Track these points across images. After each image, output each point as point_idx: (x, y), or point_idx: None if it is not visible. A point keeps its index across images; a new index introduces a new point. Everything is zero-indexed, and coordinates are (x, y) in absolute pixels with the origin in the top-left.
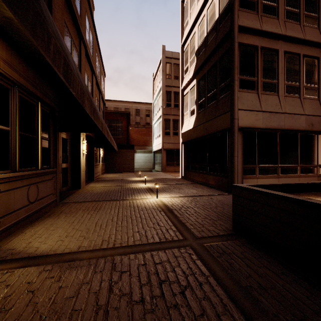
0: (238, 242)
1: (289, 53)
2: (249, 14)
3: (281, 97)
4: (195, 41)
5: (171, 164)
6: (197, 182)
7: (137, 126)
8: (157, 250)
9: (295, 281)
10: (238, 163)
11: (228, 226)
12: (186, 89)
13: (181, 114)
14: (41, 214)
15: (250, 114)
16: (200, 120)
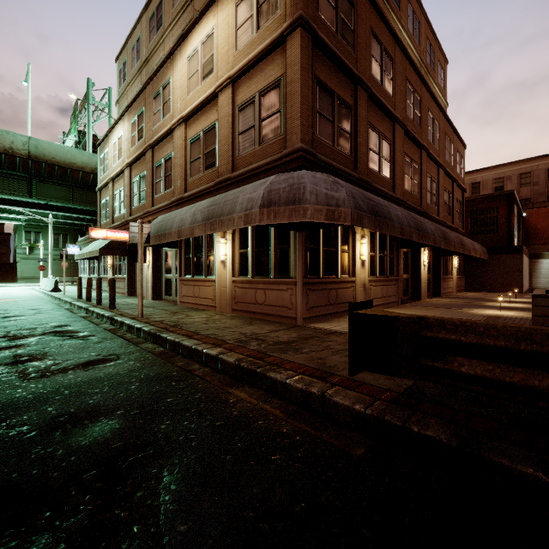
0: None
1: None
2: None
3: None
4: None
5: None
6: None
7: None
8: None
9: None
10: None
11: None
12: None
13: None
14: (388, 307)
15: None
16: None
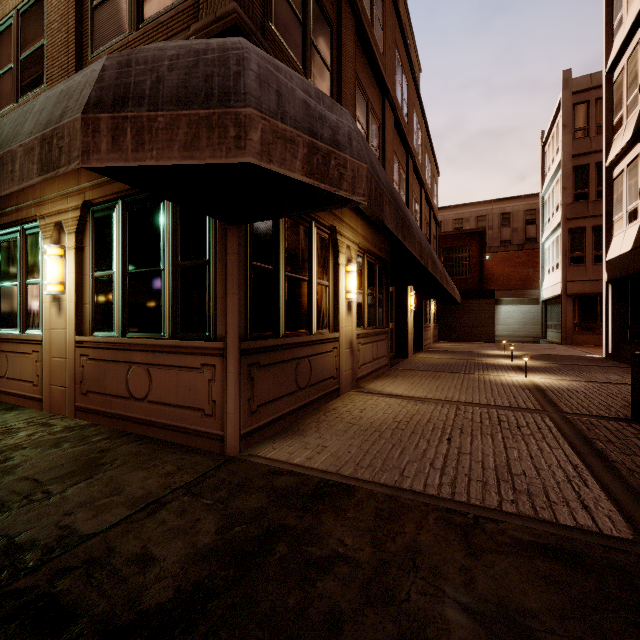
0: (625, 424)
1: None
2: None
3: None
4: (638, 61)
5: (589, 329)
6: None
7: (504, 249)
8: (504, 409)
9: None
10: None
11: (630, 414)
12: (618, 164)
13: (604, 220)
14: (379, 374)
15: None
16: None
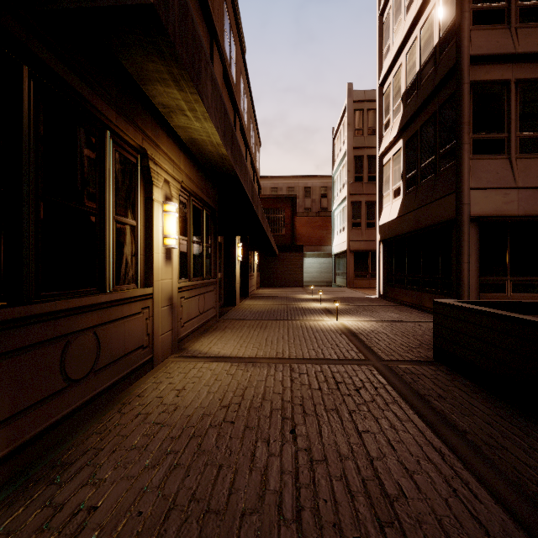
0: (435, 368)
1: None
2: (491, 32)
3: None
4: (401, 78)
5: (363, 276)
6: (404, 304)
7: (307, 215)
8: (335, 364)
9: (485, 398)
10: (470, 274)
11: (430, 354)
12: (387, 154)
13: (378, 195)
14: (206, 328)
15: (492, 195)
16: (409, 205)
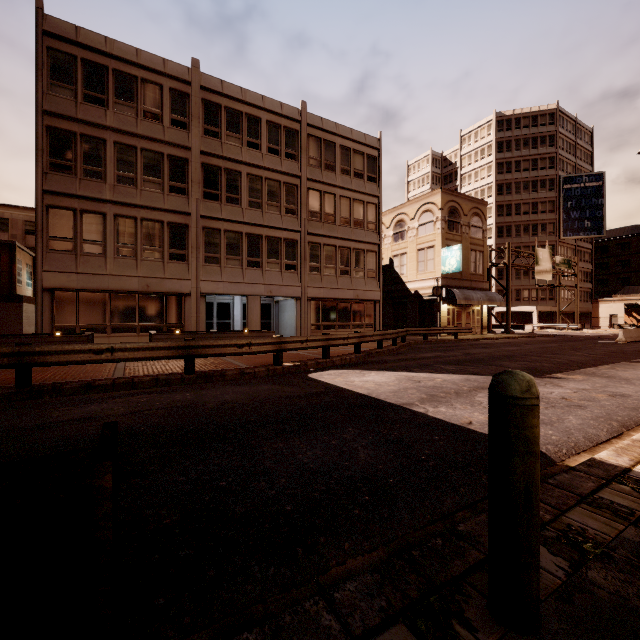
0: None
1: (122, 216)
2: (63, 178)
3: (109, 258)
4: None
5: None
6: None
7: None
8: None
9: None
10: (45, 323)
11: None
12: None
13: None
14: None
15: (59, 276)
16: None
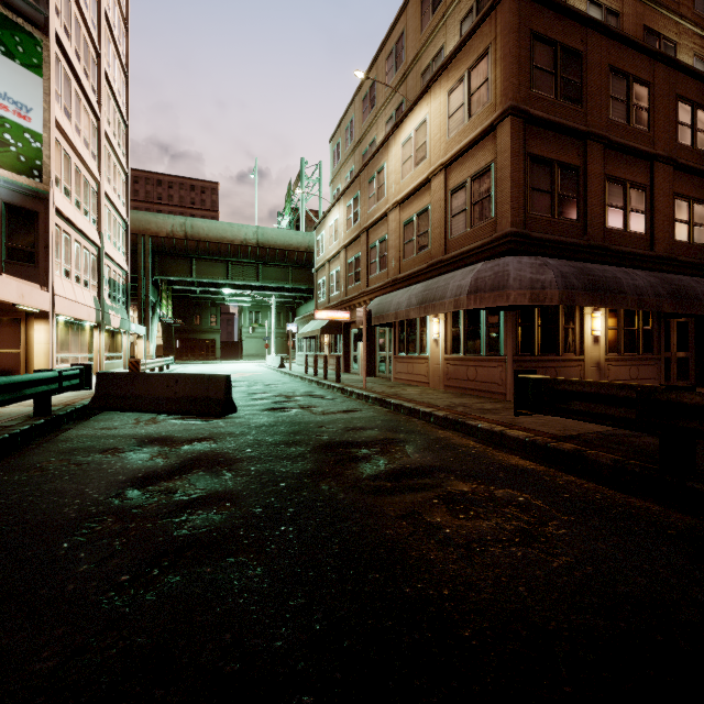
0: None
1: None
2: None
3: None
4: None
5: None
6: None
7: None
8: None
9: None
10: None
11: None
12: None
13: None
14: None
15: None
16: None
